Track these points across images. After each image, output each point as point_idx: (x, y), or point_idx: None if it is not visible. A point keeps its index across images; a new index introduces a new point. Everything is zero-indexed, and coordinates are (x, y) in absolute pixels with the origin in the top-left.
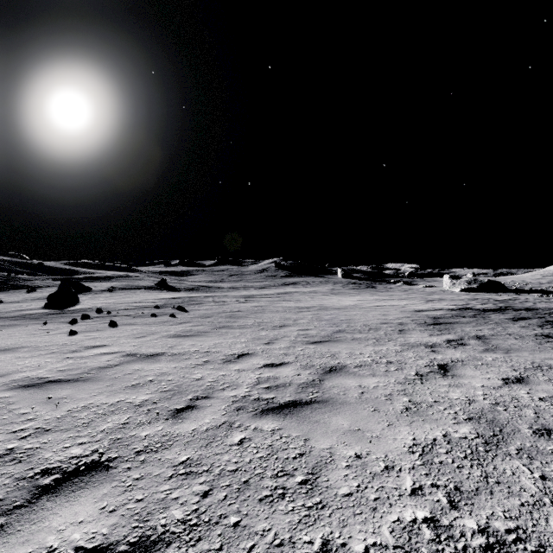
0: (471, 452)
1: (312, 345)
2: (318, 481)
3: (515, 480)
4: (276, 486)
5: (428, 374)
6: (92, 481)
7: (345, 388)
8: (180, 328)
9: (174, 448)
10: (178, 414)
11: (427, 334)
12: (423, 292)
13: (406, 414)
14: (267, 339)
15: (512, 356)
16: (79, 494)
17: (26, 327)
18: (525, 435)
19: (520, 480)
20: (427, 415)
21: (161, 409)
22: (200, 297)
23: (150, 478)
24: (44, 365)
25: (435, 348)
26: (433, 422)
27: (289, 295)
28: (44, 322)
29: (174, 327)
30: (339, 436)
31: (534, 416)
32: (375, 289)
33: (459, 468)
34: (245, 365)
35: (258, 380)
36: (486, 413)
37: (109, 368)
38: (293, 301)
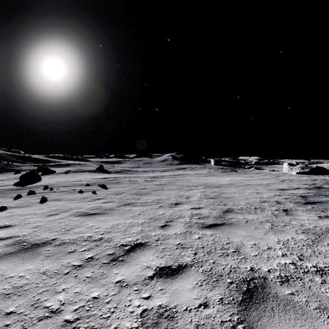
0: None
1: (208, 230)
2: None
3: None
4: None
5: None
6: None
7: None
8: (92, 205)
9: None
10: None
11: (315, 216)
12: (271, 174)
13: None
14: (163, 219)
15: None
16: None
17: None
18: None
19: None
20: None
21: None
22: (121, 177)
23: None
24: None
25: None
26: None
27: (181, 176)
28: None
29: (88, 204)
30: None
31: None
32: (237, 172)
33: None
34: (133, 269)
35: (142, 323)
36: None
37: None
38: (184, 181)
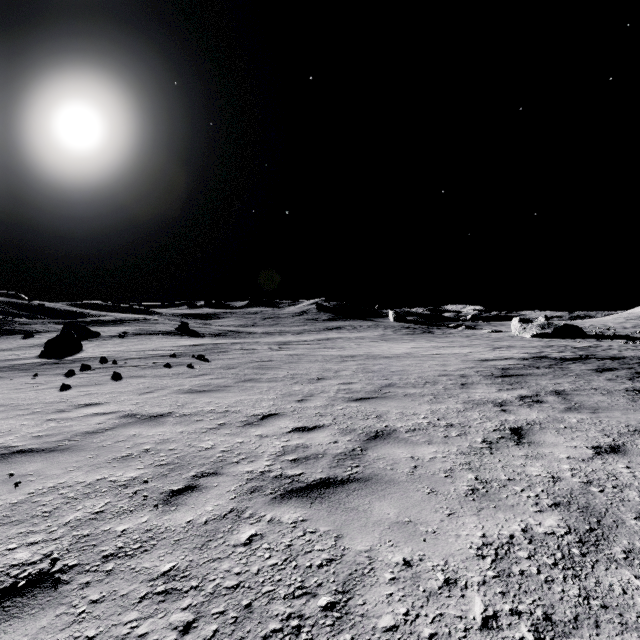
0: (562, 556)
1: (355, 402)
2: (350, 605)
3: (628, 603)
4: (289, 614)
5: (498, 441)
6: (29, 605)
7: (393, 460)
8: (196, 382)
9: (157, 551)
10: (172, 498)
11: (495, 389)
12: (489, 338)
13: (472, 498)
14: (300, 395)
15: (601, 417)
16: (4, 628)
17: (11, 380)
18: (633, 530)
19: (635, 603)
20: (499, 499)
21: (151, 491)
22: (227, 344)
23: (114, 599)
24: (18, 429)
25: (505, 407)
26: (508, 509)
27: (331, 342)
28: (34, 374)
29: (189, 381)
30: (382, 532)
31: (639, 500)
32: (432, 335)
33: (547, 583)
34: (270, 428)
35: (284, 450)
36: (577, 496)
37: (98, 433)
38: (335, 349)
